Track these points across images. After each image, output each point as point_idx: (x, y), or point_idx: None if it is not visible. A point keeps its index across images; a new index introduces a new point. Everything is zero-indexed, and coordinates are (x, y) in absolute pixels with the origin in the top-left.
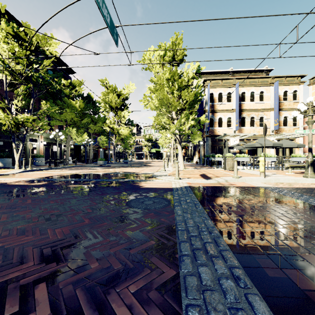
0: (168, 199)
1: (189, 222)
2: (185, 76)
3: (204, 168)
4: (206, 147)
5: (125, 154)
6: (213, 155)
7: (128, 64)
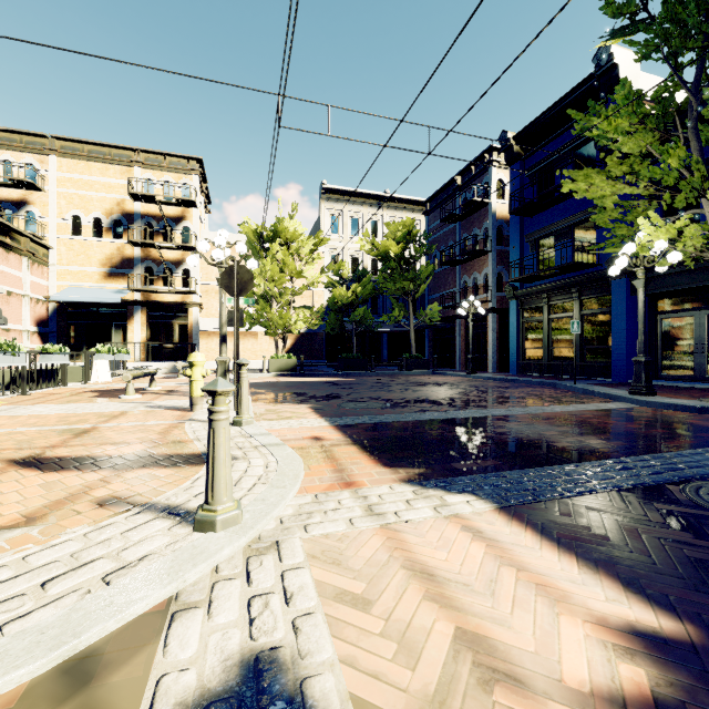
0: (671, 491)
1: None
2: None
3: None
4: None
5: None
6: None
7: None
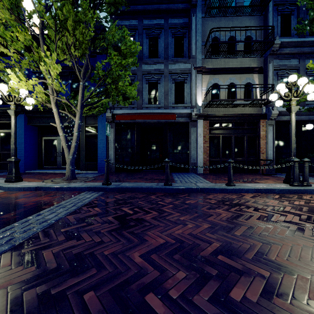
0: None
1: None
2: None
3: None
4: None
5: None
6: None
7: None
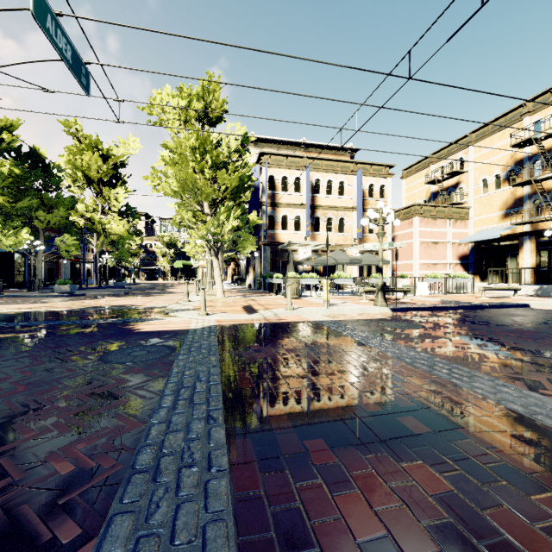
0: (173, 346)
1: (189, 372)
2: (224, 146)
3: (258, 295)
4: (264, 262)
5: (121, 271)
6: (272, 274)
7: (113, 120)
